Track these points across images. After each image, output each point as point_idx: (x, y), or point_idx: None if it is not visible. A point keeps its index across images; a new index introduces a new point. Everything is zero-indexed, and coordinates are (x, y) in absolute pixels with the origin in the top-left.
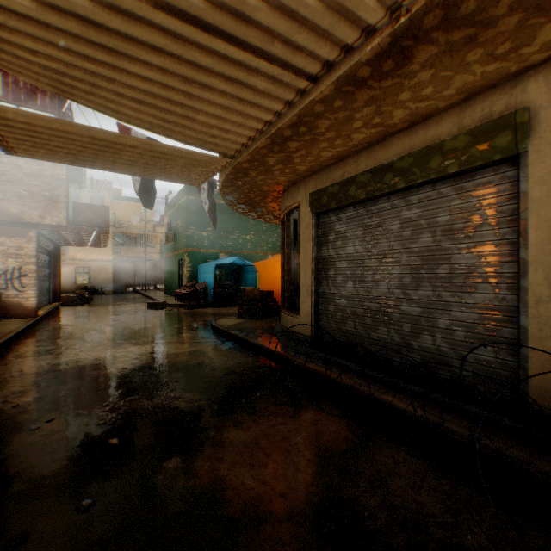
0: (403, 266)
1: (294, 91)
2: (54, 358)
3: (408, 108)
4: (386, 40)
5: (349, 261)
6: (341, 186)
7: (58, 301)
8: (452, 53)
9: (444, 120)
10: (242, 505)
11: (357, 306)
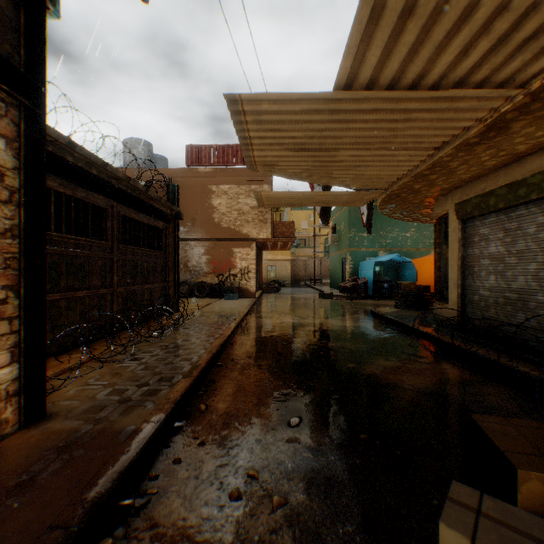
0: (537, 263)
1: (425, 155)
2: (275, 320)
3: (526, 143)
4: (481, 128)
5: (491, 259)
6: (481, 198)
7: (260, 290)
8: (542, 118)
9: None
10: (387, 382)
11: (497, 297)
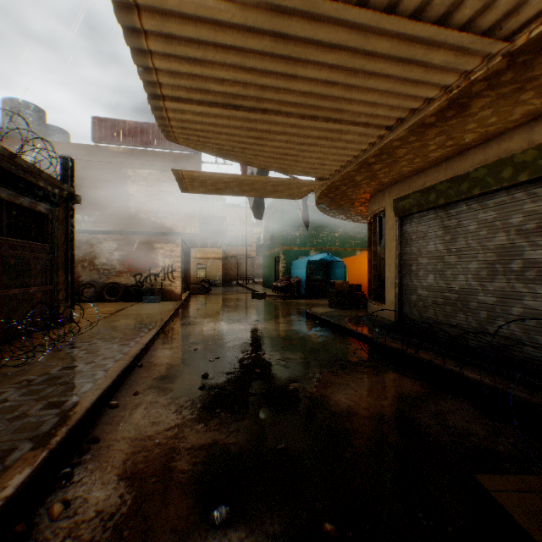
0: (479, 261)
1: (375, 136)
2: (203, 327)
3: (476, 132)
4: (443, 103)
5: (430, 257)
6: (421, 193)
7: (188, 290)
8: (504, 98)
9: (514, 136)
10: (339, 408)
11: (437, 297)
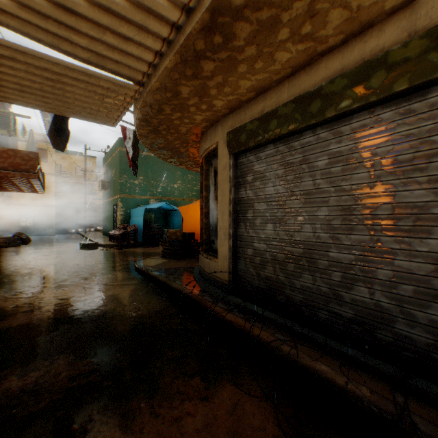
0: (331, 207)
1: None
2: None
3: (348, 6)
4: None
5: (269, 202)
6: (260, 121)
7: None
8: None
9: (389, 28)
10: None
11: (278, 251)
